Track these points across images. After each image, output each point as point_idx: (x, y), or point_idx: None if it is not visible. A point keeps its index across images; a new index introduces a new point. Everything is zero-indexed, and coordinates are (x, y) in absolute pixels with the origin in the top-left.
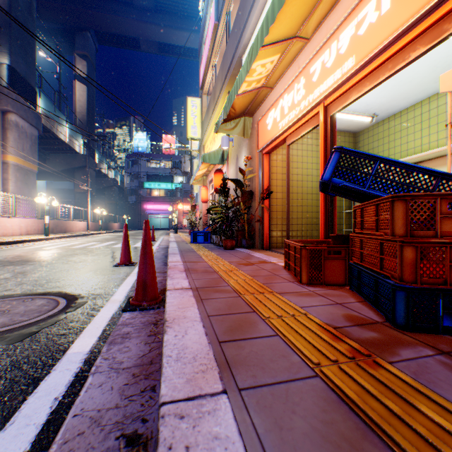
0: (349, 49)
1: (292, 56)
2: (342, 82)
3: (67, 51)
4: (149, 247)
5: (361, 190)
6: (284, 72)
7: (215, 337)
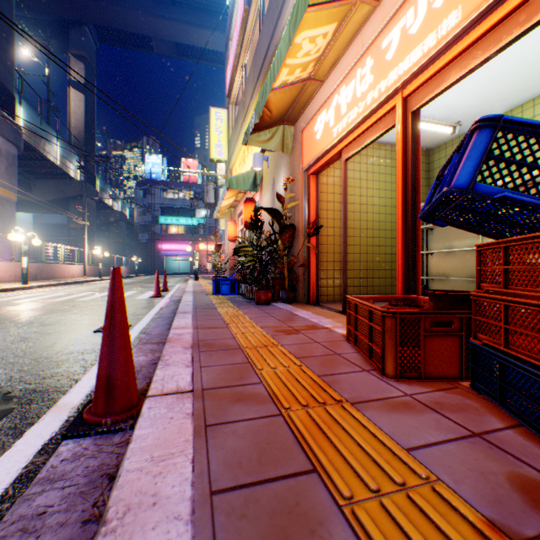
0: None
1: (353, 29)
2: (438, 53)
3: (59, 51)
4: (119, 315)
5: None
6: (341, 56)
7: None
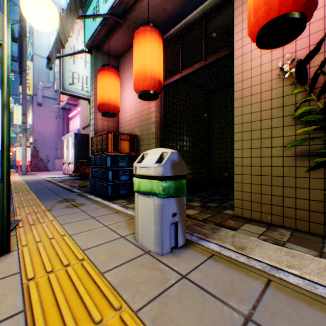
0: None
1: None
2: None
3: None
4: None
5: None
6: None
7: None
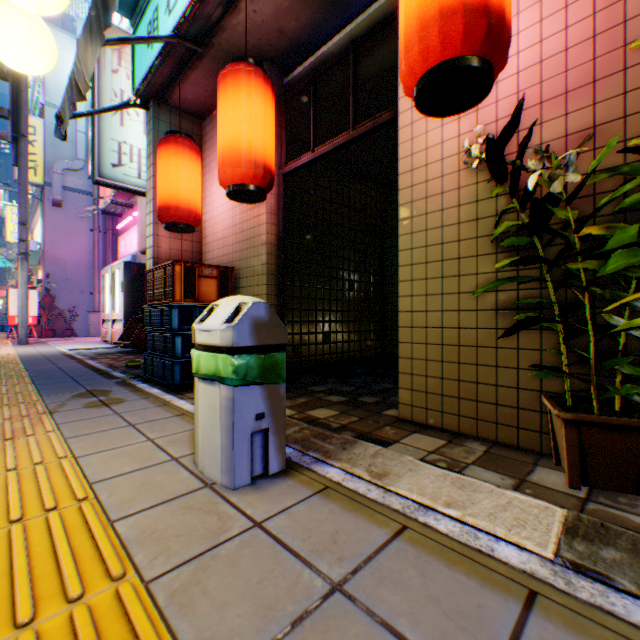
0: None
1: None
2: None
3: None
4: None
5: None
6: None
7: None
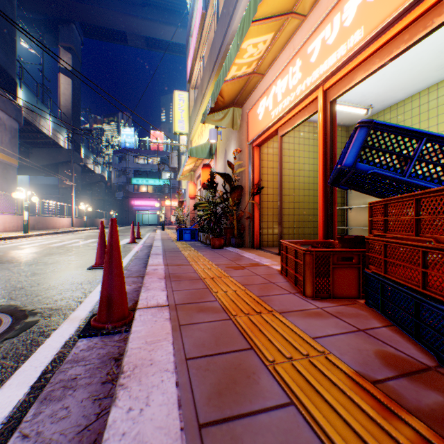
0: (357, 20)
1: (286, 36)
2: (347, 60)
3: (51, 43)
4: (116, 253)
5: (398, 179)
6: (278, 56)
7: (192, 412)
